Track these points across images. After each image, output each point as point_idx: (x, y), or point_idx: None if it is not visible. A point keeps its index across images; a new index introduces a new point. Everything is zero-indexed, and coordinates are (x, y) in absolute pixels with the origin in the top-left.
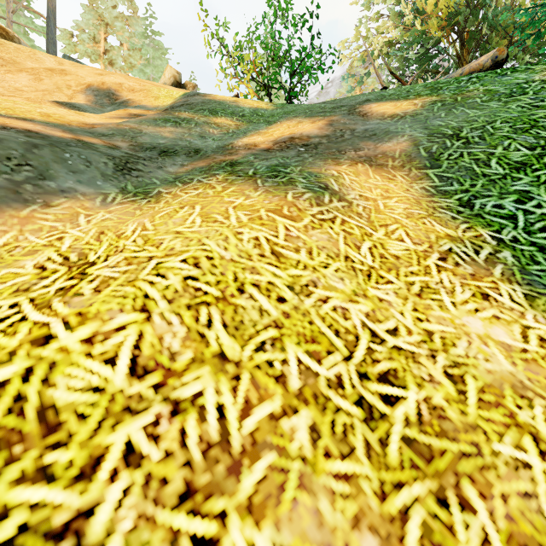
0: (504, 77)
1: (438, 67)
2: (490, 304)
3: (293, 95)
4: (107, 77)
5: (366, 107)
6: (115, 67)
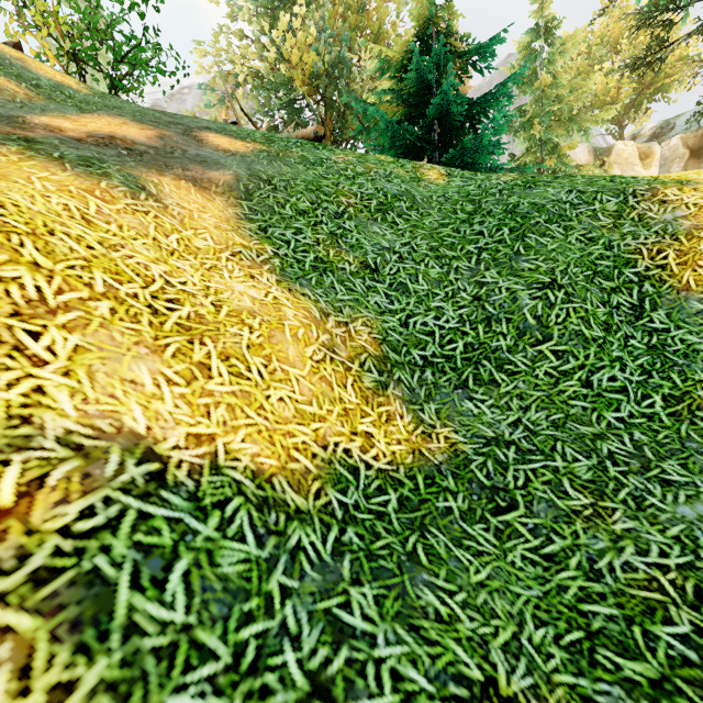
0: (317, 150)
1: (307, 123)
2: (254, 280)
3: (121, 88)
4: None
5: (203, 134)
6: None
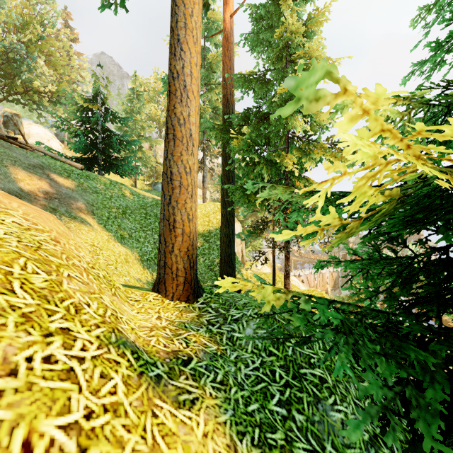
0: (89, 180)
1: None
2: (119, 246)
3: None
4: None
5: (53, 176)
6: None
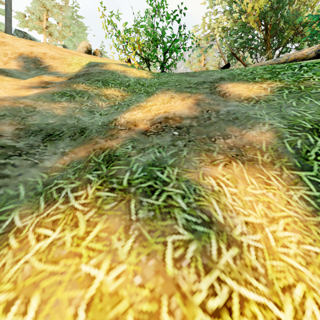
0: None
1: (251, 45)
2: None
3: (166, 67)
4: (35, 48)
5: (224, 87)
6: (53, 37)
